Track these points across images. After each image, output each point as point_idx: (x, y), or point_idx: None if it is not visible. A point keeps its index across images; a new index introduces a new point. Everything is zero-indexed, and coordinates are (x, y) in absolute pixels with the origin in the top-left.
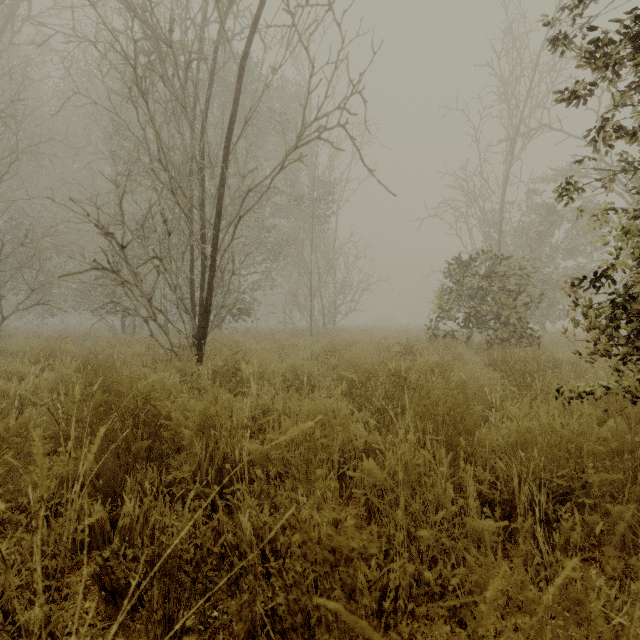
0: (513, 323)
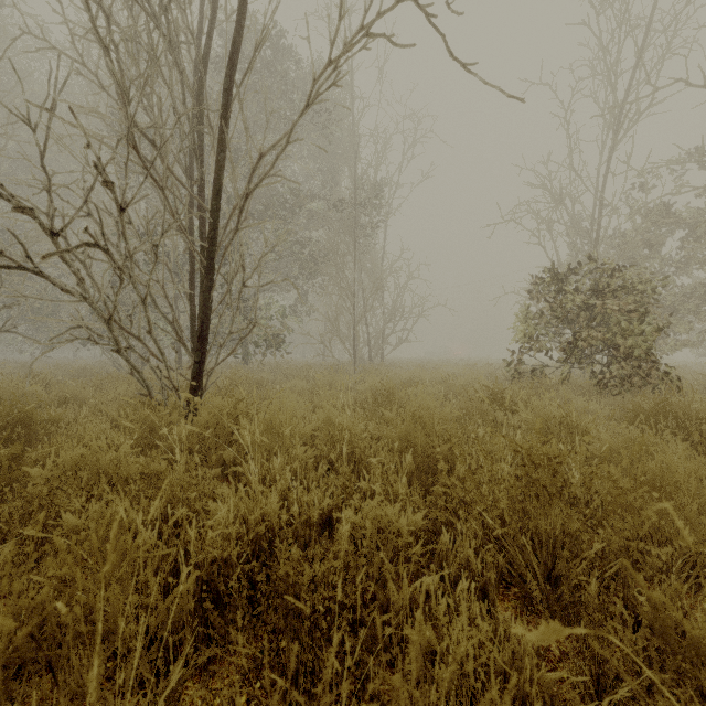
0: (637, 356)
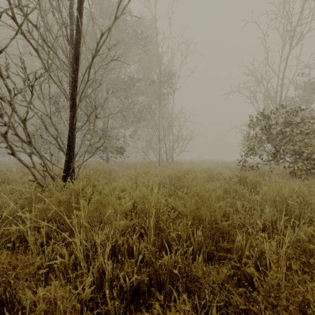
0: (313, 158)
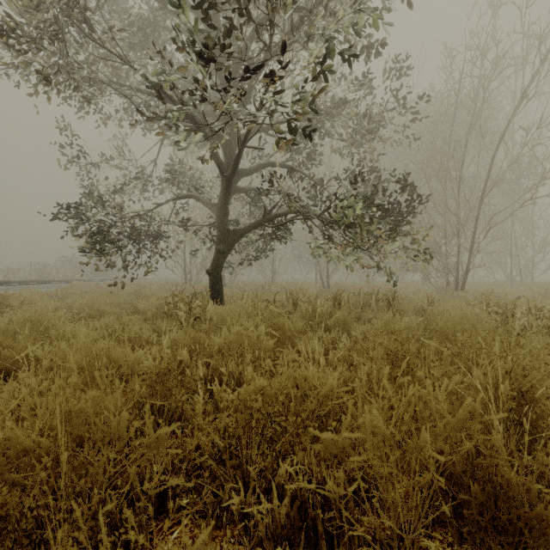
0: None
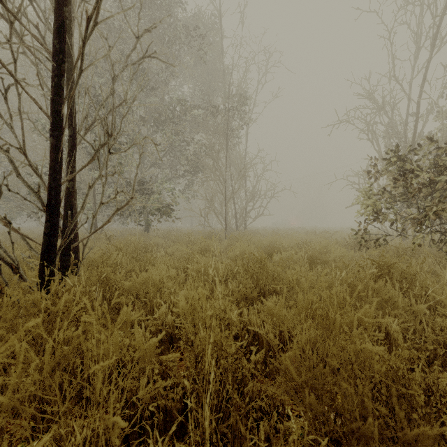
0: None
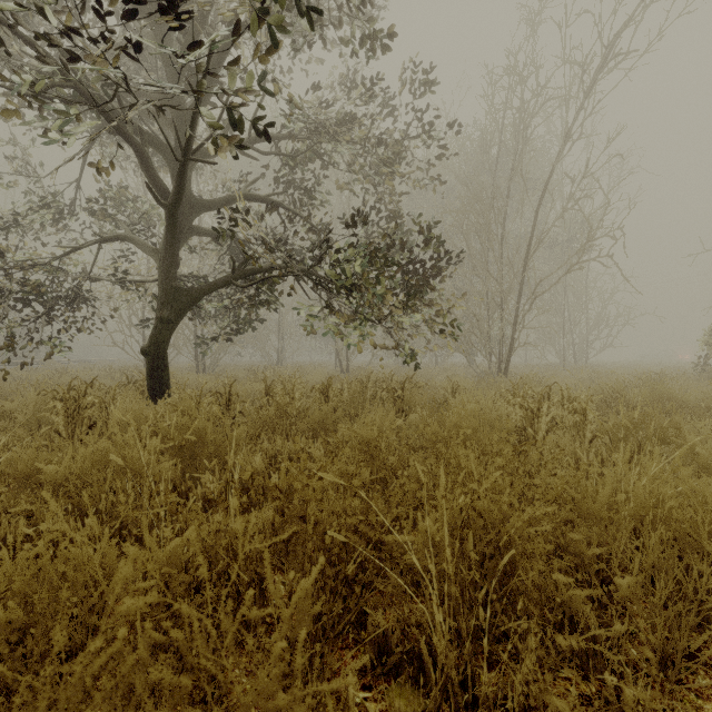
0: None
